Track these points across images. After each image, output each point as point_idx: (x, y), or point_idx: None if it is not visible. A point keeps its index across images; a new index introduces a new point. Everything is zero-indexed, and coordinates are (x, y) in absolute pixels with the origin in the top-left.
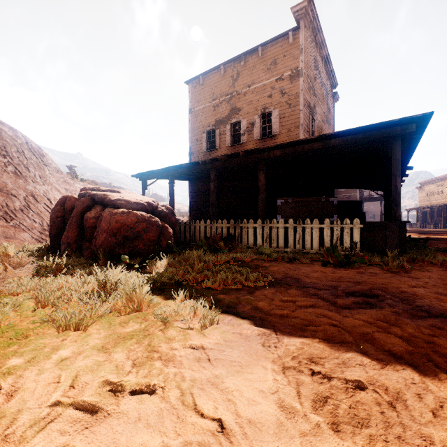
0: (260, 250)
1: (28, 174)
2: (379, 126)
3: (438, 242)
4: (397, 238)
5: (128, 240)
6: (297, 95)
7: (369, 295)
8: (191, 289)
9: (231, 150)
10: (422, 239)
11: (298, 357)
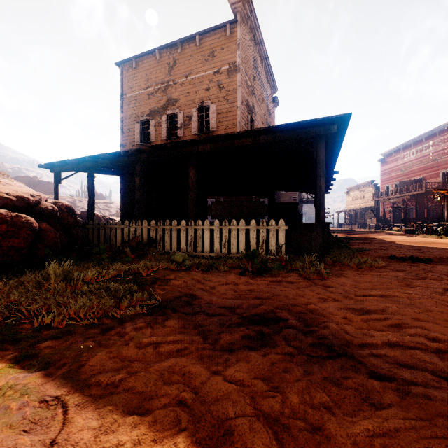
0: (173, 257)
1: None
2: (305, 125)
3: (358, 242)
4: (321, 240)
5: None
6: (234, 91)
7: (270, 320)
8: (5, 333)
9: None
10: (346, 239)
11: None
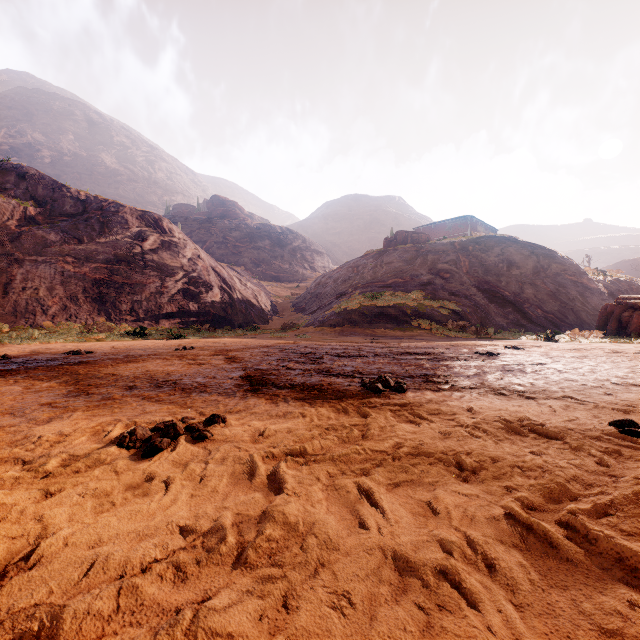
0: None
1: (564, 284)
2: None
3: None
4: None
5: None
6: None
7: None
8: None
9: None
10: None
11: None
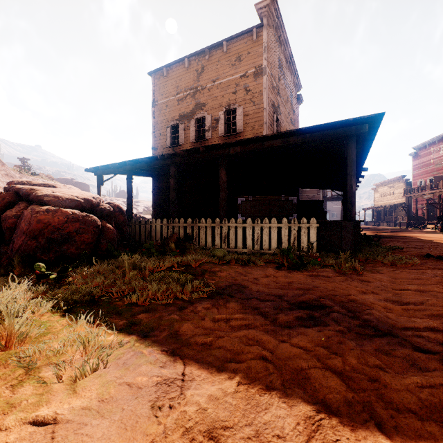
0: (213, 252)
1: None
2: (335, 125)
3: (389, 240)
4: (352, 237)
5: (55, 243)
6: (261, 93)
7: (316, 306)
8: (107, 307)
9: (196, 146)
10: (376, 237)
11: (193, 429)
